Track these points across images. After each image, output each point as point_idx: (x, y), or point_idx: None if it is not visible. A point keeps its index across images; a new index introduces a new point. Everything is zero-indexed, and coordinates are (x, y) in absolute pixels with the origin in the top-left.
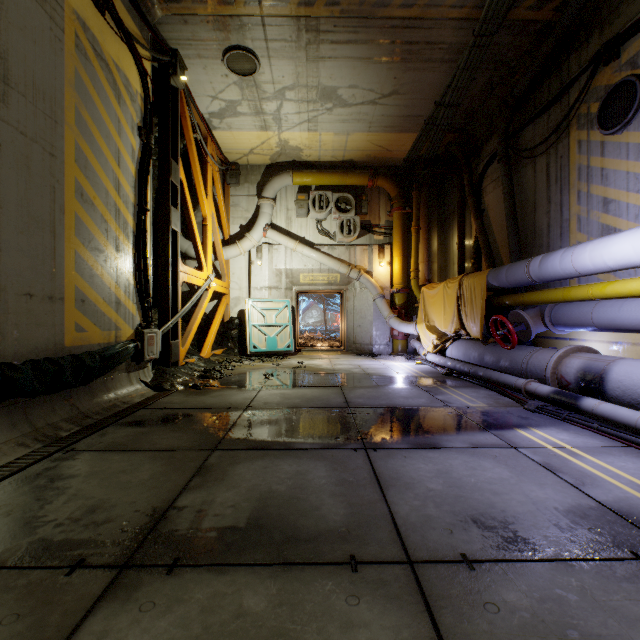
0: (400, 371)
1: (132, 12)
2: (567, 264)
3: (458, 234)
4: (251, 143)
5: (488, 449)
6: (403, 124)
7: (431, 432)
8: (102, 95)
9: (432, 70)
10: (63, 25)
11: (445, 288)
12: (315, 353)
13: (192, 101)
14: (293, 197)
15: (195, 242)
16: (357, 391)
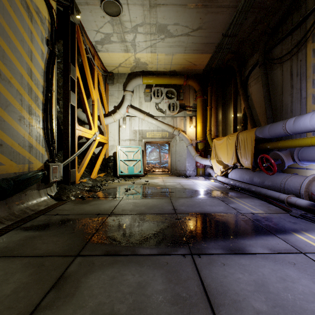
0: (203, 186)
1: None
2: None
3: (233, 110)
4: (119, 60)
5: (284, 255)
6: (203, 48)
7: (236, 236)
8: (17, 13)
9: (222, 13)
10: None
11: (227, 139)
12: (155, 175)
13: (84, 33)
14: (143, 91)
15: (87, 113)
16: (180, 201)
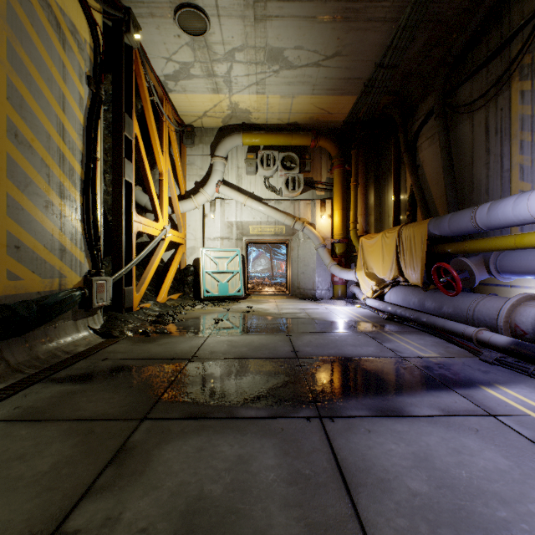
0: (343, 315)
1: None
2: (522, 210)
3: (393, 189)
4: (204, 106)
5: (463, 418)
6: (344, 87)
7: (390, 392)
8: (42, 35)
9: (374, 30)
10: None
11: (383, 238)
12: (263, 297)
13: (147, 62)
14: (243, 156)
15: (151, 195)
16: (304, 338)
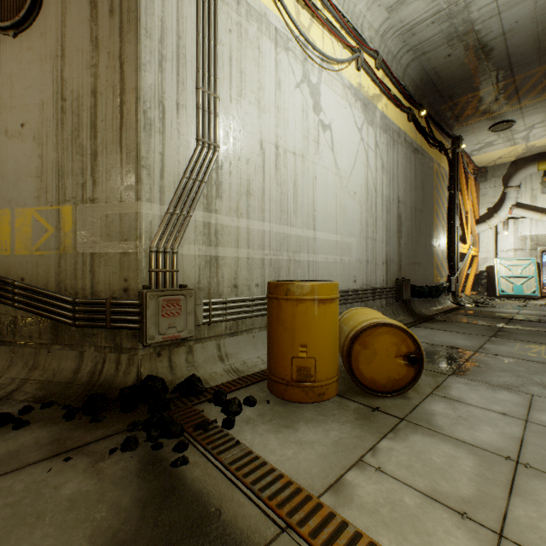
0: None
1: (445, 138)
2: None
3: None
4: (499, 154)
5: None
6: None
7: None
8: (439, 184)
9: None
10: (433, 169)
11: None
12: None
13: (463, 151)
14: (537, 179)
15: (462, 228)
16: None
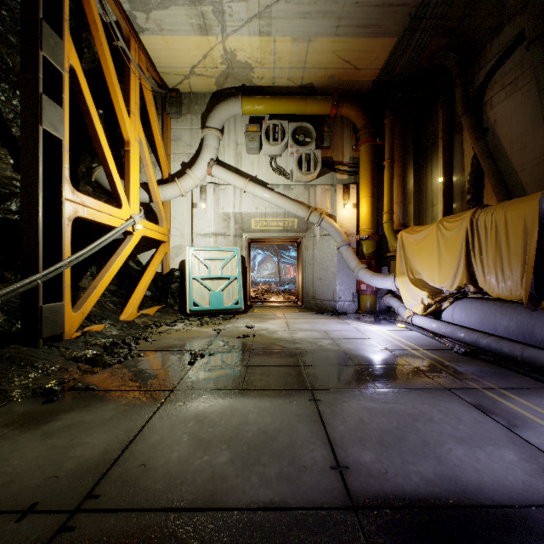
0: (389, 345)
1: None
2: None
3: (444, 166)
4: (190, 57)
5: None
6: (381, 21)
7: None
8: None
9: None
10: None
11: (440, 230)
12: (268, 310)
13: None
14: (243, 130)
15: (107, 167)
16: (346, 409)
